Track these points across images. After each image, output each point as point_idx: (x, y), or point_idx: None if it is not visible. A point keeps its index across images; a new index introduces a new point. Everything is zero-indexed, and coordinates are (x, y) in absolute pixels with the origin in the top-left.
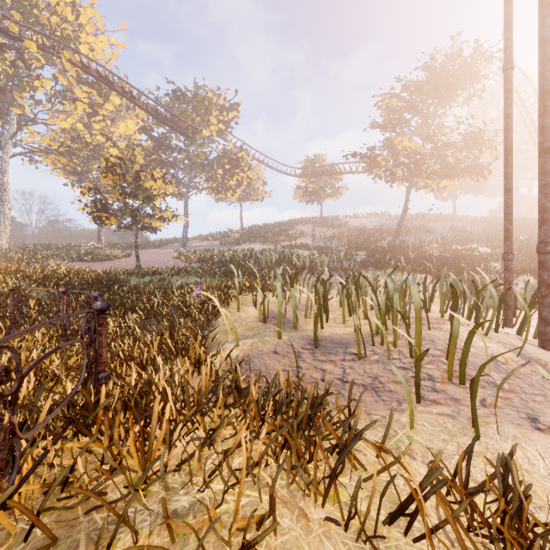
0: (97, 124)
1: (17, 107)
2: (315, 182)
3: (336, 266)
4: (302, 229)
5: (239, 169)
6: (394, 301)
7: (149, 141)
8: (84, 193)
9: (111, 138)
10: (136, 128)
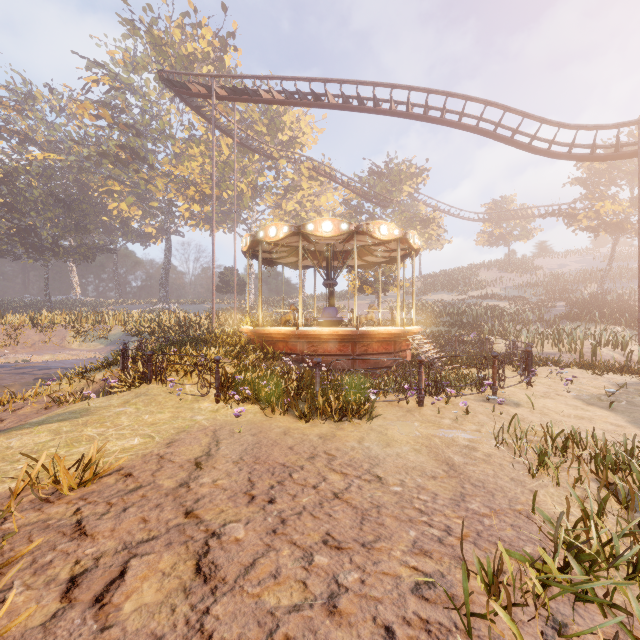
0: (309, 202)
1: (262, 201)
2: (503, 227)
3: (537, 319)
4: (486, 276)
5: (429, 228)
6: (574, 339)
7: (342, 207)
8: (351, 273)
9: (320, 213)
10: (334, 199)
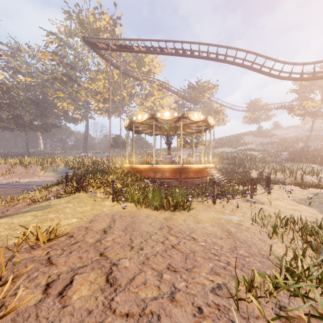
0: (157, 102)
1: (134, 102)
2: (256, 114)
3: (273, 161)
4: (247, 139)
5: (218, 115)
6: (292, 171)
7: (174, 104)
8: (179, 138)
9: (163, 107)
10: (170, 100)
